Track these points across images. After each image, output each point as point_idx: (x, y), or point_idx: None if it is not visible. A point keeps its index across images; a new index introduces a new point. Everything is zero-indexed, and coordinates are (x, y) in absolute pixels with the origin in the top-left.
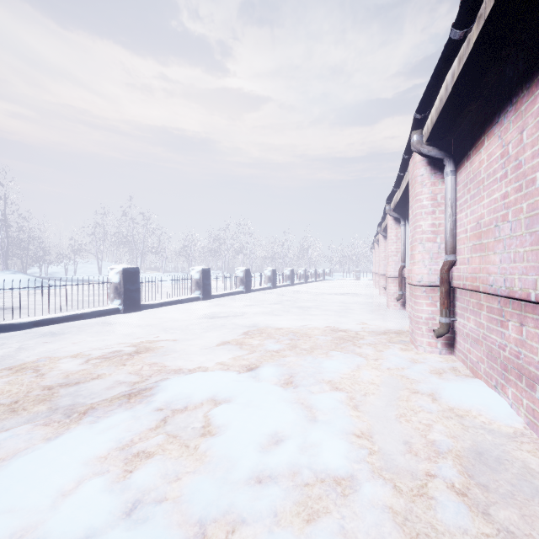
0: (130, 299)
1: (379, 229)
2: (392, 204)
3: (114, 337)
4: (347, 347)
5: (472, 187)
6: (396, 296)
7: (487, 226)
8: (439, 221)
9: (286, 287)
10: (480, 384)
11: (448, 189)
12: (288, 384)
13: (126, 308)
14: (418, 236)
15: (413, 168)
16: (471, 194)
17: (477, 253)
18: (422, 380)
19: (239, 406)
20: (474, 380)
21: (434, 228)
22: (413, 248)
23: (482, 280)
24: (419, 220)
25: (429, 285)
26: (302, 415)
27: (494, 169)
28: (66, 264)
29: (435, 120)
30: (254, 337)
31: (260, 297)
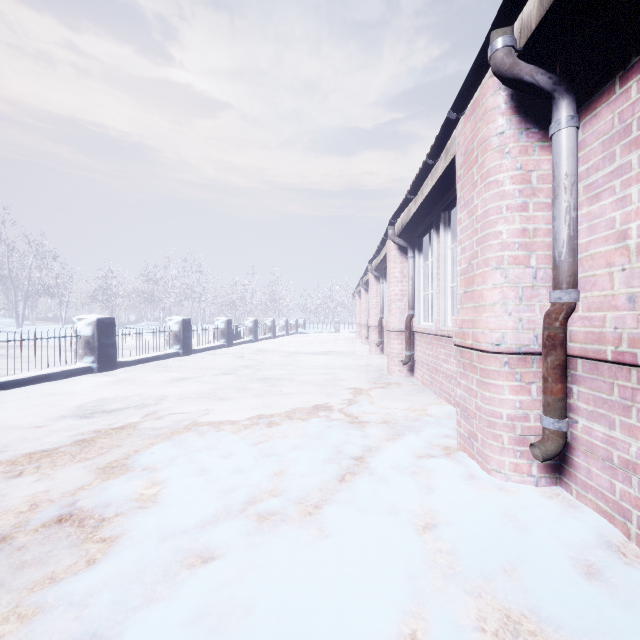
0: None
1: (370, 267)
2: (397, 226)
3: None
4: (360, 487)
5: None
6: (401, 358)
7: None
8: (534, 224)
9: (248, 344)
10: None
11: (564, 154)
12: None
13: None
14: (492, 254)
15: (478, 127)
16: None
17: None
18: (598, 634)
19: None
20: None
21: (526, 238)
22: (474, 279)
23: None
24: (496, 222)
25: (517, 350)
26: None
27: None
28: None
29: None
30: (155, 472)
31: (205, 362)
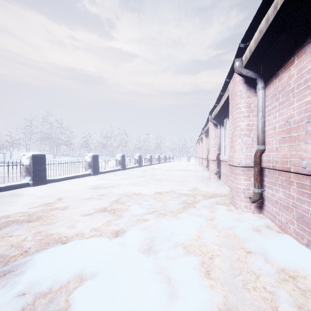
0: (38, 176)
1: (203, 131)
2: (213, 115)
3: (16, 207)
4: (190, 210)
5: (280, 96)
6: (215, 172)
7: (297, 123)
8: (252, 122)
9: (147, 166)
10: (292, 241)
11: (260, 99)
12: (149, 250)
13: (35, 183)
14: (237, 132)
15: (234, 87)
16: (279, 101)
17: (286, 143)
18: (250, 239)
19: (103, 284)
20: (286, 236)
21: (249, 127)
22: (233, 140)
23: (294, 163)
24: (239, 121)
25: (245, 166)
26: (163, 291)
27: (306, 79)
28: (5, 152)
29: (254, 49)
30: (125, 203)
31: (131, 173)
